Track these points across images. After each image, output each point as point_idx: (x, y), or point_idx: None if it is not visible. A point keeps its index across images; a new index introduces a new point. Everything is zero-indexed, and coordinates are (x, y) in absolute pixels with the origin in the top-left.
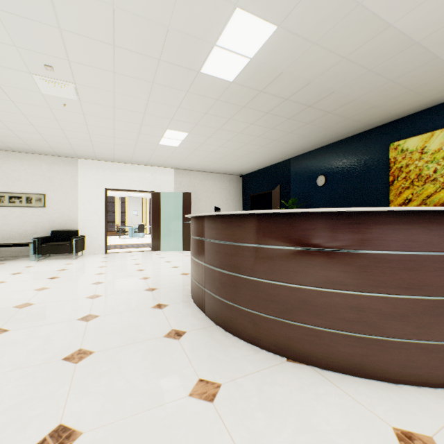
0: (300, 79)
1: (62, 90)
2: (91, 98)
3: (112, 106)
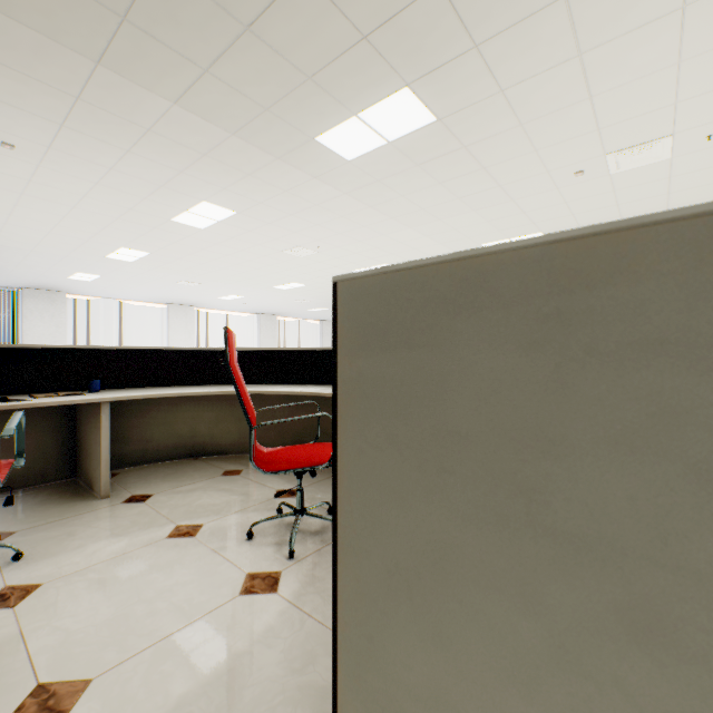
0: (275, 46)
1: (640, 154)
2: (650, 131)
3: (670, 107)
